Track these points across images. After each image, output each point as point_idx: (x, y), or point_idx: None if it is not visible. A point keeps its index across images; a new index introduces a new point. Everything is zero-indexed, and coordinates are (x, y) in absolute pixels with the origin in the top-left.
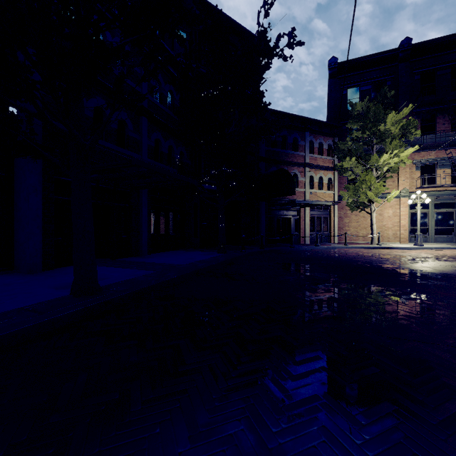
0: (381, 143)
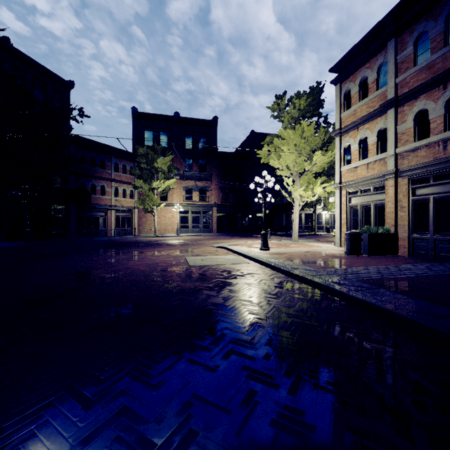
0: (157, 174)
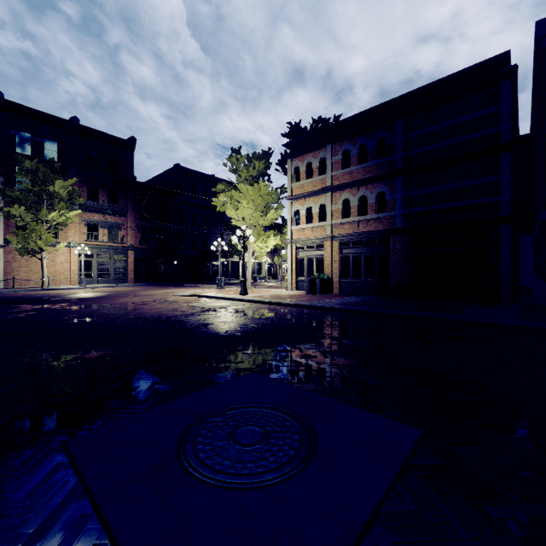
0: (51, 200)
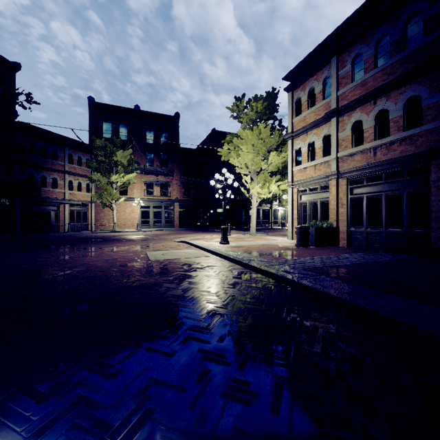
0: (116, 167)
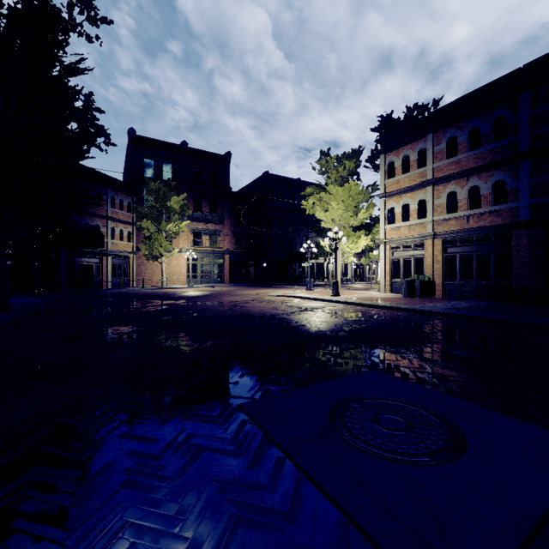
0: (168, 214)
